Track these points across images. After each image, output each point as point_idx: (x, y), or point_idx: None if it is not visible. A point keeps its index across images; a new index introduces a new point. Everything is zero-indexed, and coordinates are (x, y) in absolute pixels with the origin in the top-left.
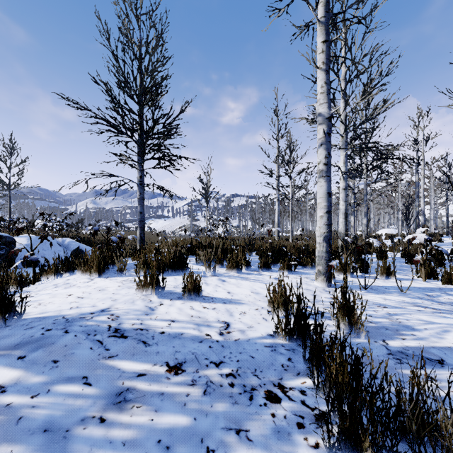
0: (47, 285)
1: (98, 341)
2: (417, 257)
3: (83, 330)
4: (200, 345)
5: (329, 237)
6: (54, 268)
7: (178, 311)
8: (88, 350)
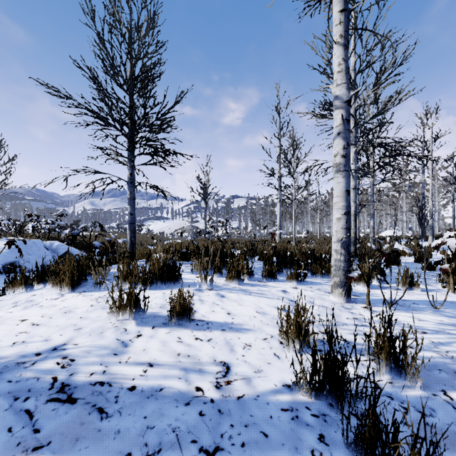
0: (4, 303)
1: (26, 412)
2: (444, 265)
3: (10, 391)
4: (186, 411)
5: (348, 243)
6: (23, 279)
7: (161, 346)
8: (2, 435)
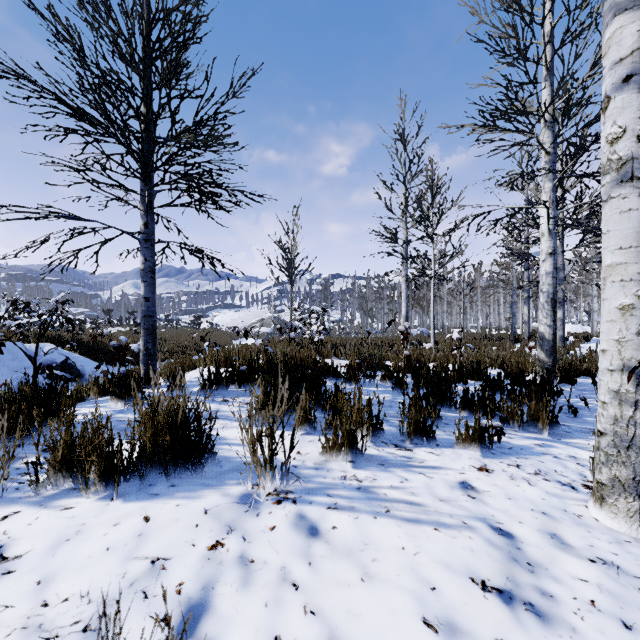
0: None
1: None
2: None
3: None
4: None
5: None
6: None
7: None
8: None
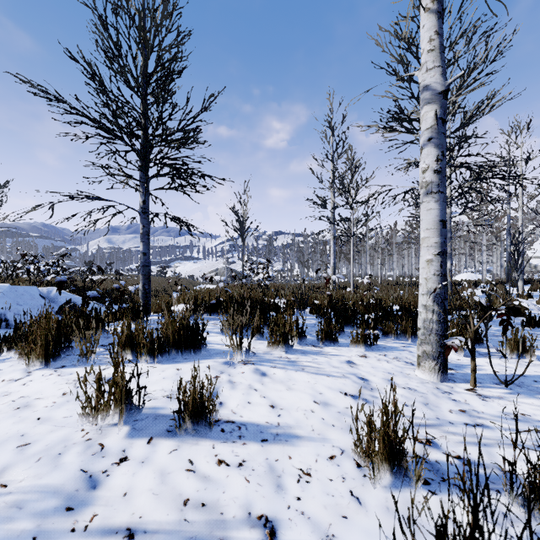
0: None
1: None
2: None
3: None
4: None
5: (443, 296)
6: None
7: (157, 482)
8: None
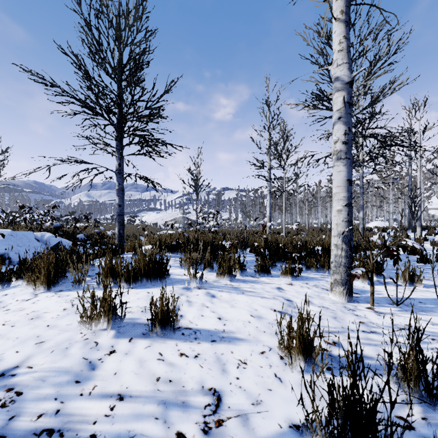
0: None
1: None
2: None
3: None
4: None
5: (350, 237)
6: None
7: (137, 366)
8: None
